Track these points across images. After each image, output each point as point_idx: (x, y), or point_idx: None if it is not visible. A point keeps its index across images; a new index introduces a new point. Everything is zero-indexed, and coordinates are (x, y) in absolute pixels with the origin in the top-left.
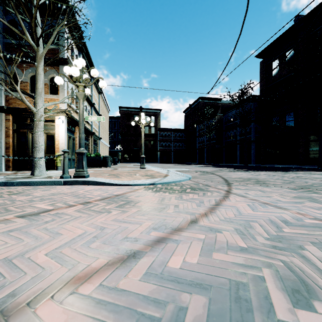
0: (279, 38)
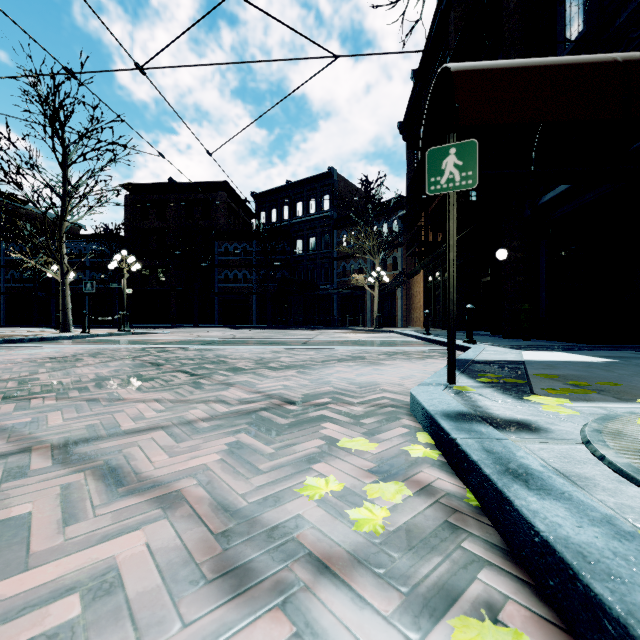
0: (152, 185)
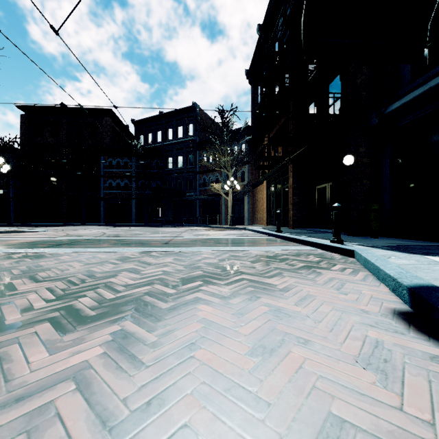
0: (46, 108)
